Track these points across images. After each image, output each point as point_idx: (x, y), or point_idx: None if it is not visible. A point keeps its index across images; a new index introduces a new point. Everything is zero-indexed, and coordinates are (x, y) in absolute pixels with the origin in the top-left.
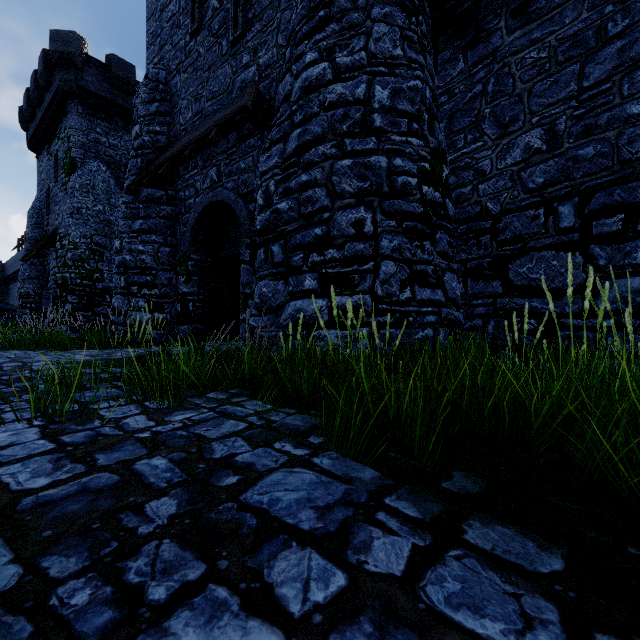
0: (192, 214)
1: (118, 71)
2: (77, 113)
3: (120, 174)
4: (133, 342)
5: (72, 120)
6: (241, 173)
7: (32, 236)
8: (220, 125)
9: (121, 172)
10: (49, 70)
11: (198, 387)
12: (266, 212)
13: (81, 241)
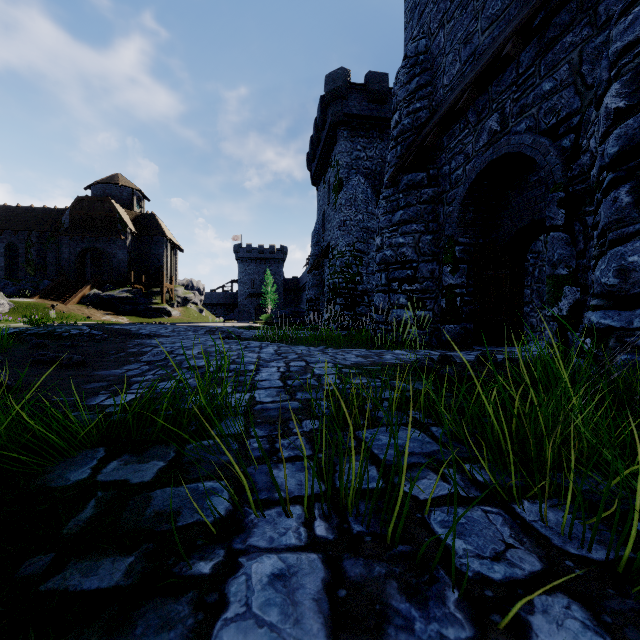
0: (460, 187)
1: (374, 85)
2: (343, 138)
3: (375, 182)
4: (395, 342)
5: (339, 146)
6: (544, 99)
7: (314, 253)
8: (519, 30)
9: (376, 180)
10: (324, 112)
11: (605, 468)
12: (639, 113)
13: (346, 249)
